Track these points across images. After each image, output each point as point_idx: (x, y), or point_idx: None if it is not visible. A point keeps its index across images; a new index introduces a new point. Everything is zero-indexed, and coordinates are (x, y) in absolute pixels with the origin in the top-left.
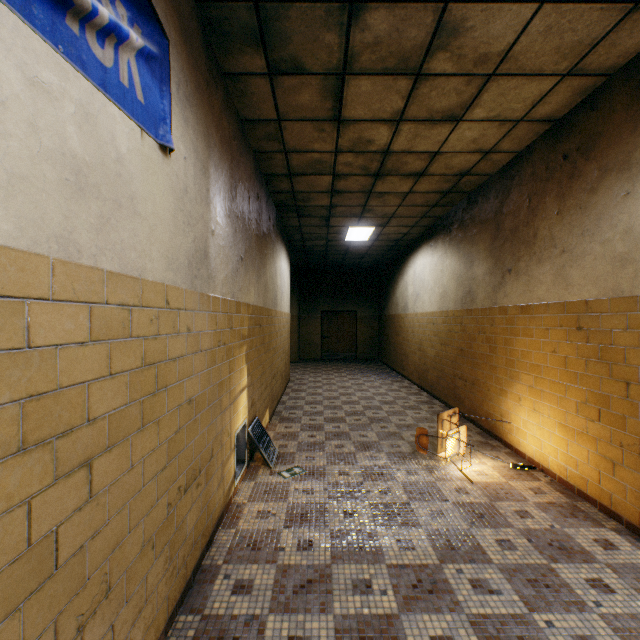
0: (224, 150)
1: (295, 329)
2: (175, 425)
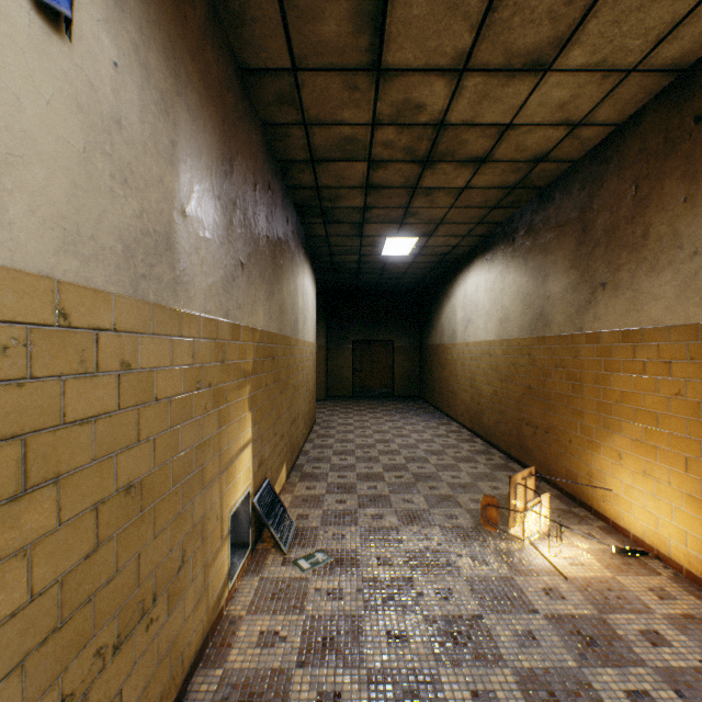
0: (209, 96)
1: (322, 361)
2: (86, 541)
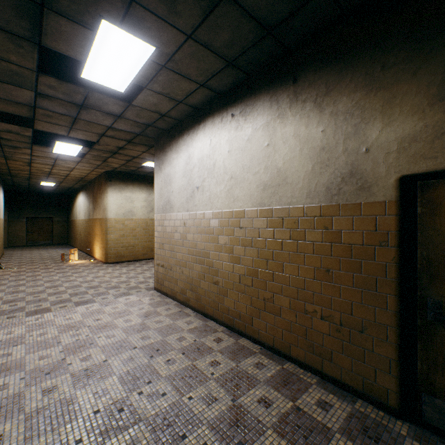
0: None
1: (6, 228)
2: None
